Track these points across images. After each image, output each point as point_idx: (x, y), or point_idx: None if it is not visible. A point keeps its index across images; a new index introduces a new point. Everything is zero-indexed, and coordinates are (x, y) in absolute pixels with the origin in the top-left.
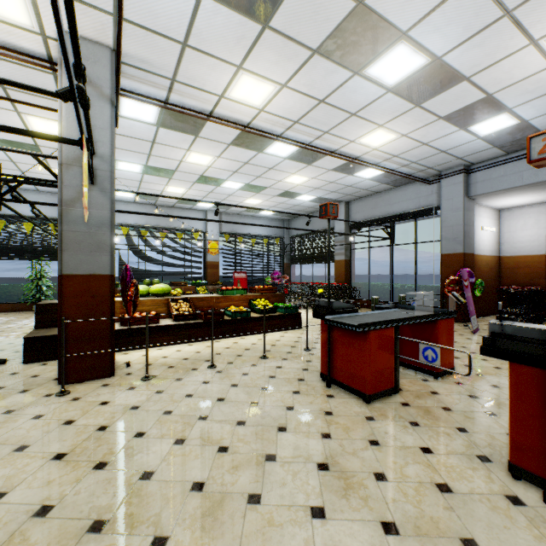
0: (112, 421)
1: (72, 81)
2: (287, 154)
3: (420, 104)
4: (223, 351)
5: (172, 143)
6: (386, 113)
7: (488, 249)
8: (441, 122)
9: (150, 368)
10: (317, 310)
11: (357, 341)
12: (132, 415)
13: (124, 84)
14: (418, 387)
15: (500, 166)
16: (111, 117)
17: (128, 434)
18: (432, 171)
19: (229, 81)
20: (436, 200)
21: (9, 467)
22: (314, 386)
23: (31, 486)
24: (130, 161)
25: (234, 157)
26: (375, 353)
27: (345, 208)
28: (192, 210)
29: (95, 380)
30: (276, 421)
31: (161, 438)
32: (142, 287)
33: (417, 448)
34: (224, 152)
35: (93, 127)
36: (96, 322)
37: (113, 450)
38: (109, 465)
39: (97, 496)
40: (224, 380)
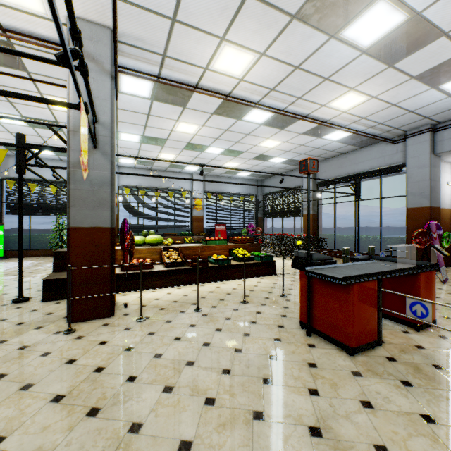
0: (108, 363)
1: (61, 34)
2: (263, 121)
3: (393, 64)
4: (207, 295)
5: (164, 115)
6: (358, 75)
7: None
8: (412, 82)
9: (144, 309)
10: (296, 260)
11: (339, 293)
12: (126, 357)
13: (123, 63)
14: (400, 340)
15: None
16: (111, 89)
17: (121, 378)
18: (398, 132)
19: (213, 53)
20: (401, 158)
21: (13, 408)
22: (294, 333)
23: (28, 432)
24: (130, 132)
25: (216, 125)
26: (359, 306)
27: None
28: (181, 173)
29: (97, 319)
30: (261, 372)
31: (151, 383)
32: (139, 238)
33: (417, 415)
34: (208, 121)
35: (96, 98)
36: (98, 268)
37: (106, 395)
38: (101, 412)
39: (86, 449)
40: (209, 324)
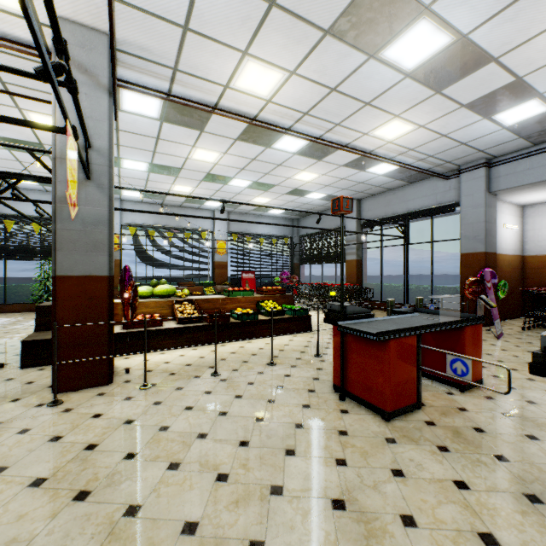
0: (102, 438)
1: (40, 49)
2: (297, 149)
3: (440, 90)
4: (228, 357)
5: (177, 139)
6: (402, 101)
7: (510, 248)
8: (463, 110)
9: (150, 374)
10: (329, 314)
11: (374, 351)
12: (125, 431)
13: (124, 76)
14: (443, 402)
15: (526, 159)
16: (108, 108)
17: (117, 455)
18: (451, 166)
19: (234, 69)
20: (454, 196)
21: None
22: (326, 398)
23: None
24: (135, 159)
25: (241, 153)
26: (396, 365)
27: (357, 206)
28: (200, 209)
29: (91, 388)
30: (284, 442)
31: (154, 460)
32: (146, 289)
33: (450, 481)
34: (231, 148)
35: (89, 119)
36: (93, 326)
37: (98, 476)
38: (91, 495)
39: (72, 537)
40: (228, 391)
